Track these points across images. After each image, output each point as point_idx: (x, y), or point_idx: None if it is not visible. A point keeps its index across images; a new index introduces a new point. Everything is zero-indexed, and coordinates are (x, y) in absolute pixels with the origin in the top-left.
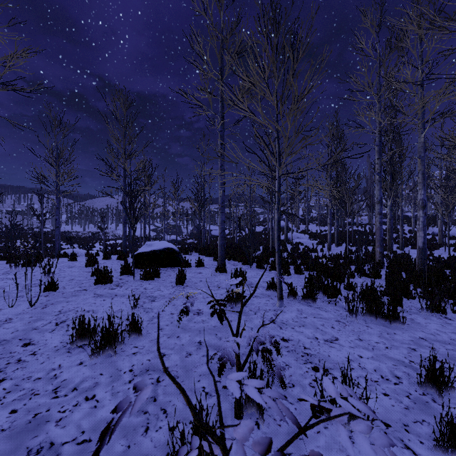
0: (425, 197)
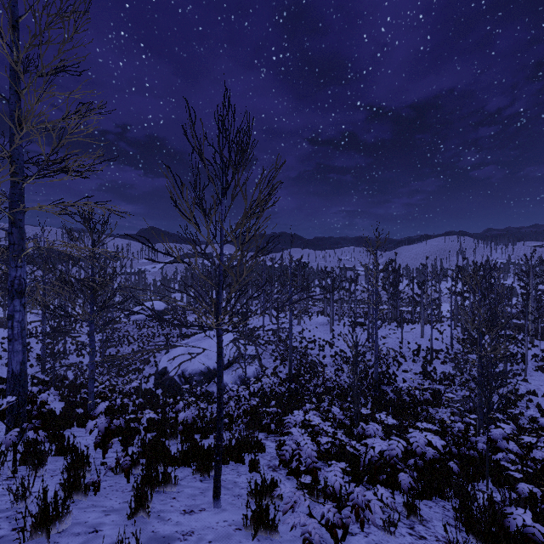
0: None
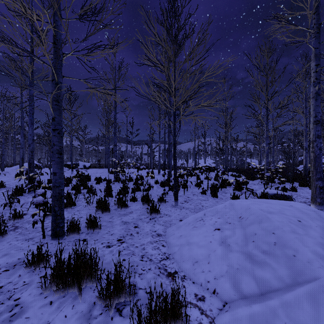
0: (306, 145)
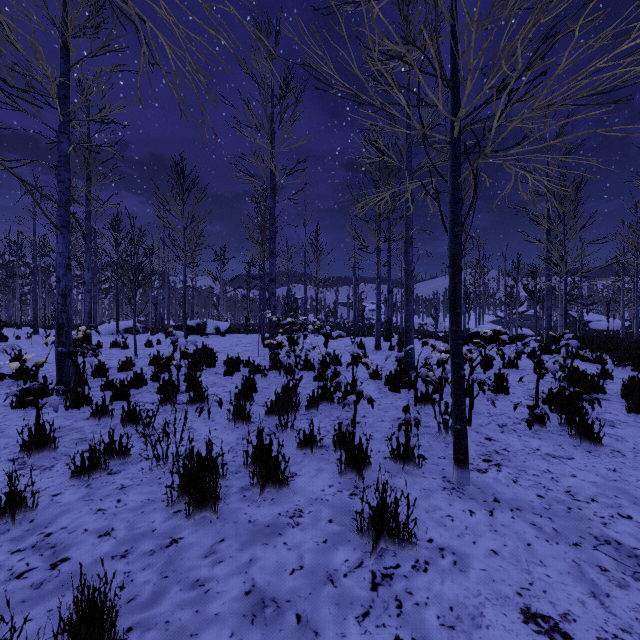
0: None
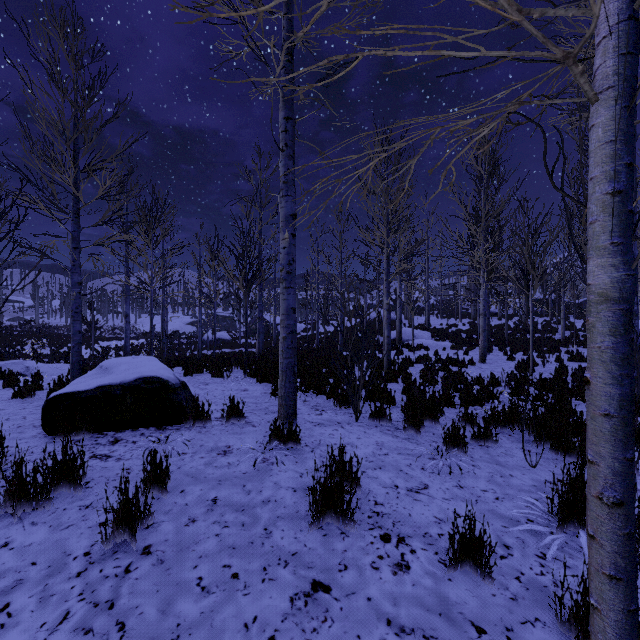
0: None
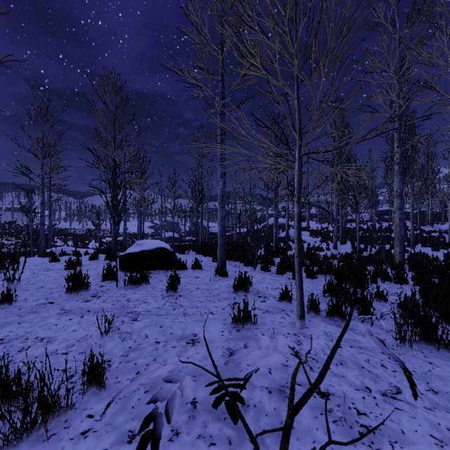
0: None
